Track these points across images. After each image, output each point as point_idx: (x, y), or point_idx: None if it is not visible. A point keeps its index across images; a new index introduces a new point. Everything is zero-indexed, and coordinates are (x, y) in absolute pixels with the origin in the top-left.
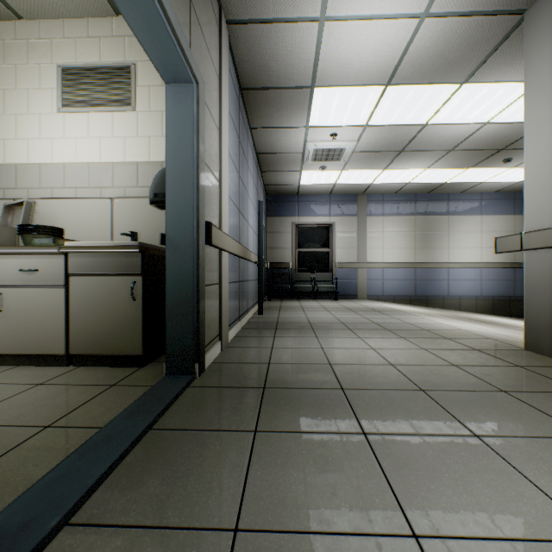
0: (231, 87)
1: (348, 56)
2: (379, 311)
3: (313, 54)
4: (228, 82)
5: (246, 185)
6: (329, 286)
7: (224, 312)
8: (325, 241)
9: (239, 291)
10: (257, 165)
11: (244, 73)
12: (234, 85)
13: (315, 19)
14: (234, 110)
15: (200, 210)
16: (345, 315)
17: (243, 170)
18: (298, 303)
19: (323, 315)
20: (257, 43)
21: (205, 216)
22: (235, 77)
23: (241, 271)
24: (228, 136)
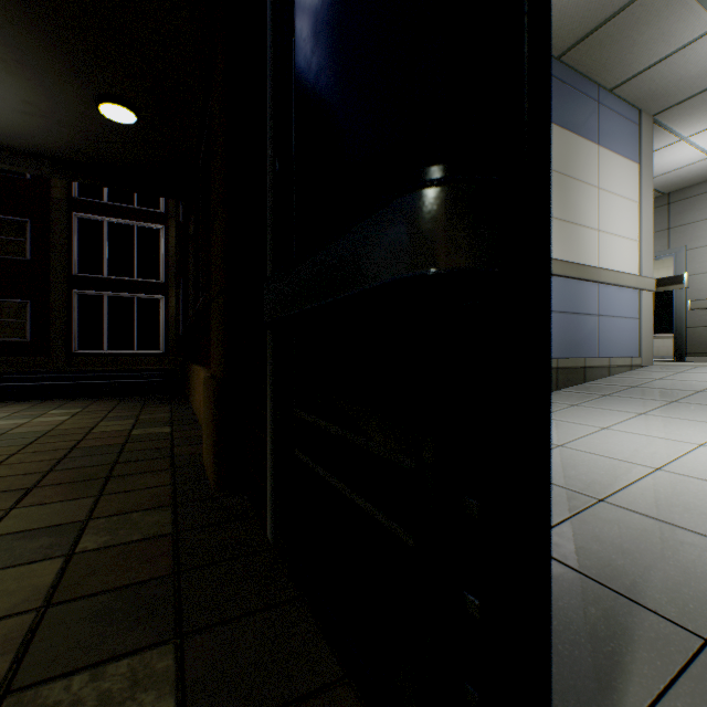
0: None
1: None
2: None
3: None
4: None
5: None
6: None
7: None
8: None
9: None
10: None
11: None
12: None
13: None
14: None
15: (676, 299)
16: None
17: None
18: None
19: None
20: None
21: (692, 297)
22: None
23: None
24: None
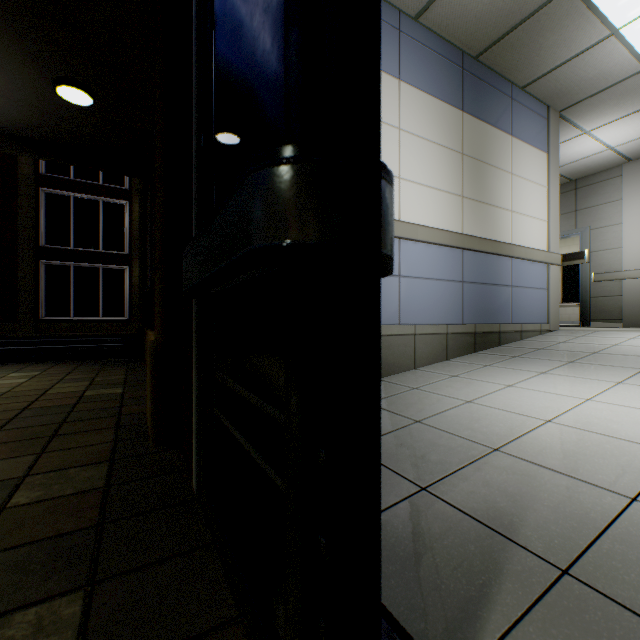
0: None
1: (639, 129)
2: None
3: None
4: (638, 186)
5: None
6: None
7: (627, 310)
8: None
9: None
10: None
11: None
12: None
13: (613, 148)
14: None
15: (582, 273)
16: None
17: None
18: None
19: None
20: None
21: (595, 271)
22: None
23: None
24: (638, 215)
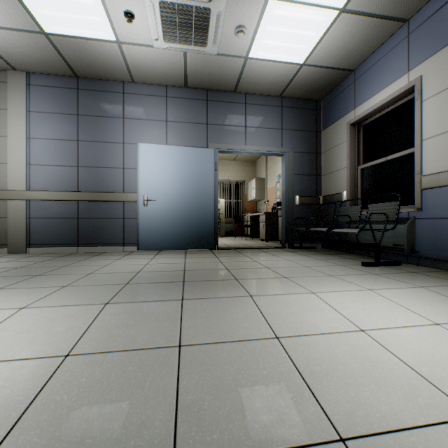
0: (47, 94)
1: None
2: (169, 282)
3: (4, 31)
4: (24, 101)
5: (115, 139)
6: (396, 234)
7: (14, 234)
8: (411, 133)
9: (78, 225)
10: (204, 94)
11: (58, 72)
12: (56, 87)
13: None
14: (56, 104)
15: None
16: (131, 267)
17: (100, 131)
18: (278, 254)
19: (137, 262)
20: (22, 61)
21: None
22: (63, 78)
23: (91, 210)
24: (24, 132)
